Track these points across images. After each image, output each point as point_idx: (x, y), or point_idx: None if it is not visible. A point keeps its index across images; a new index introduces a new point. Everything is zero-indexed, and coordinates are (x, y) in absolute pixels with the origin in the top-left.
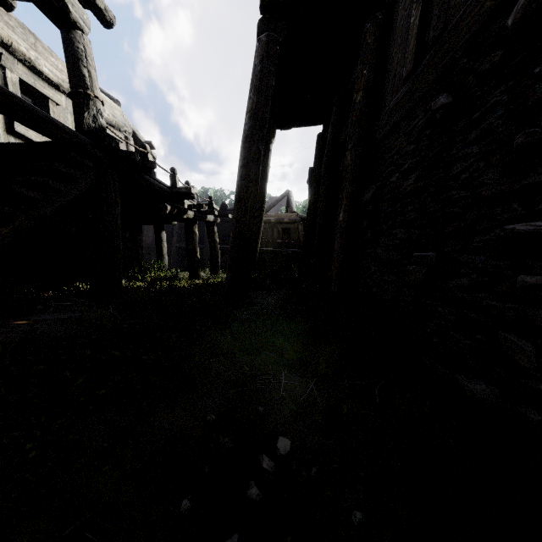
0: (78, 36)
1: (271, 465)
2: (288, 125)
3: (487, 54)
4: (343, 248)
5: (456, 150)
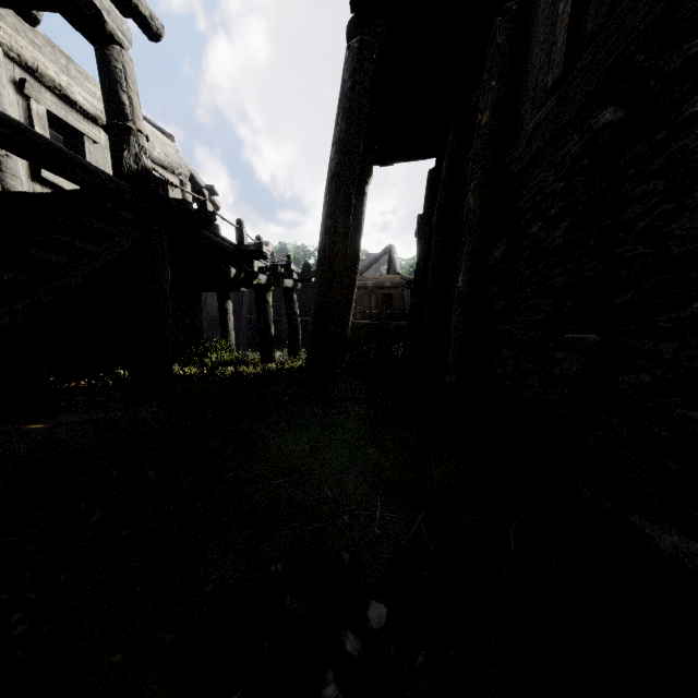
0: (116, 53)
1: (358, 647)
2: (389, 160)
3: (677, 45)
4: (463, 324)
5: (629, 187)
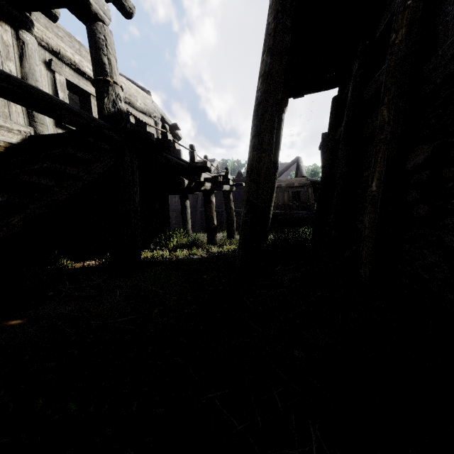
0: (99, 28)
1: None
2: (301, 93)
3: None
4: (377, 224)
5: None
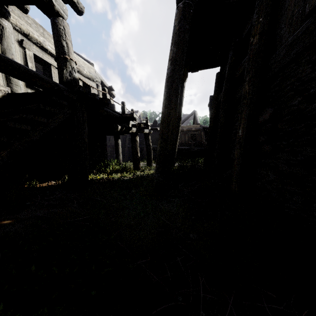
0: (60, 21)
1: None
2: (196, 69)
3: None
4: (242, 156)
5: None
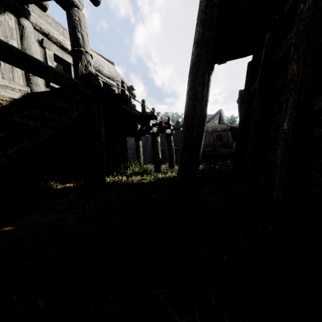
0: (75, 12)
1: None
2: (224, 60)
3: None
4: (288, 156)
5: None
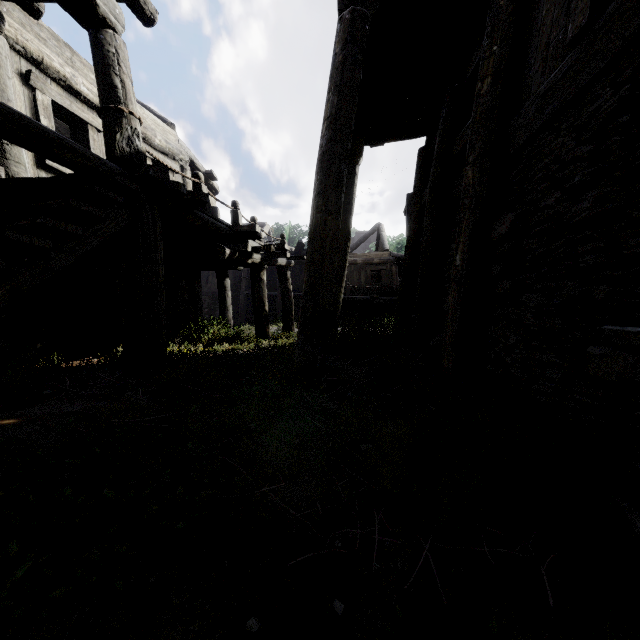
0: (108, 37)
1: None
2: (379, 140)
3: None
4: (461, 305)
5: None
